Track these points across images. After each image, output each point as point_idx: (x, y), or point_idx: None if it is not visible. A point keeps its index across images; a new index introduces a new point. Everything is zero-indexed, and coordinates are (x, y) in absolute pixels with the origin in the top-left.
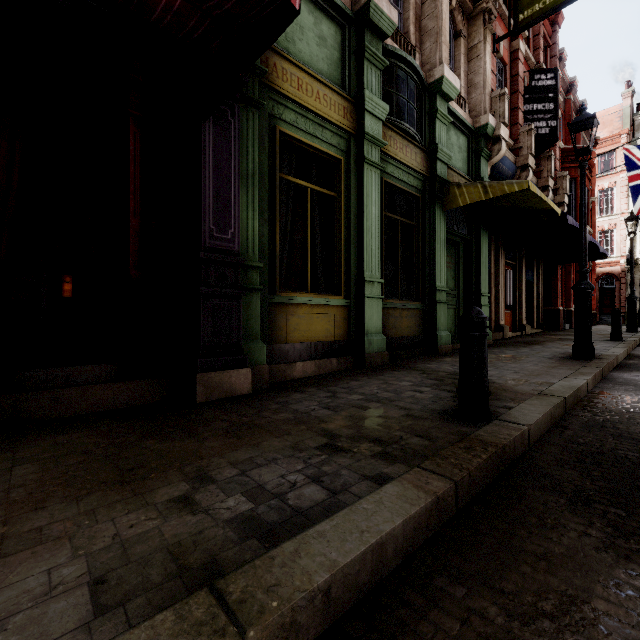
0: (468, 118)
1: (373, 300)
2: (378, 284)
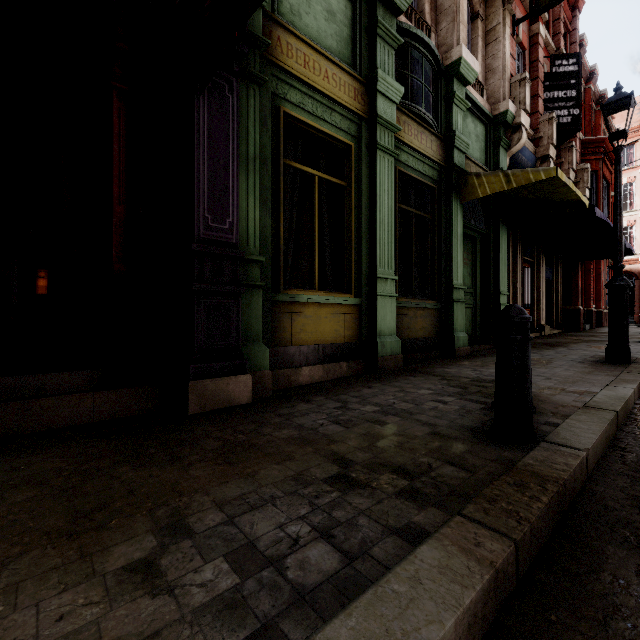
0: (486, 105)
1: (386, 298)
2: (391, 281)
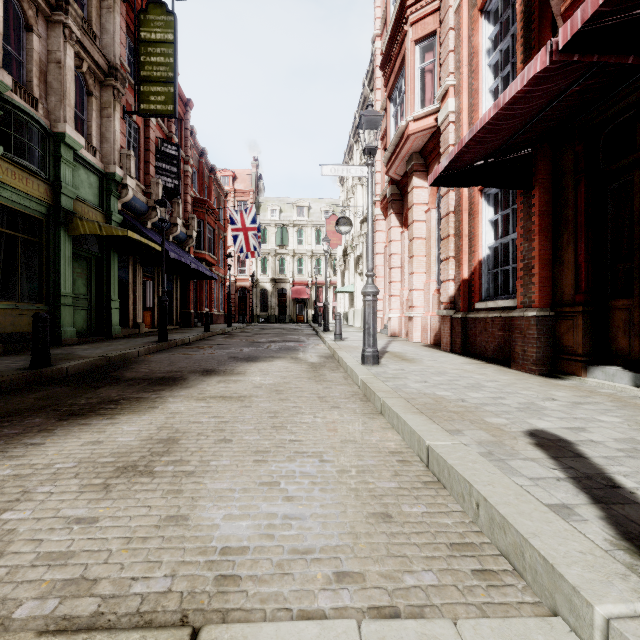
0: (99, 163)
1: None
2: None
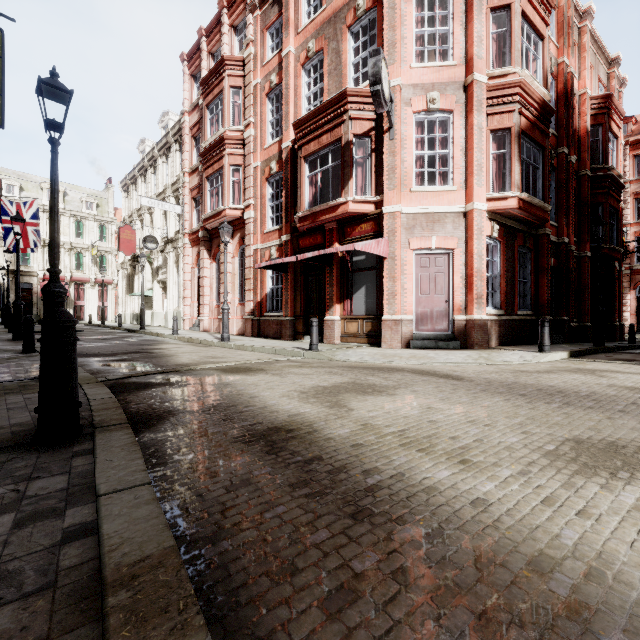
0: None
1: None
2: None
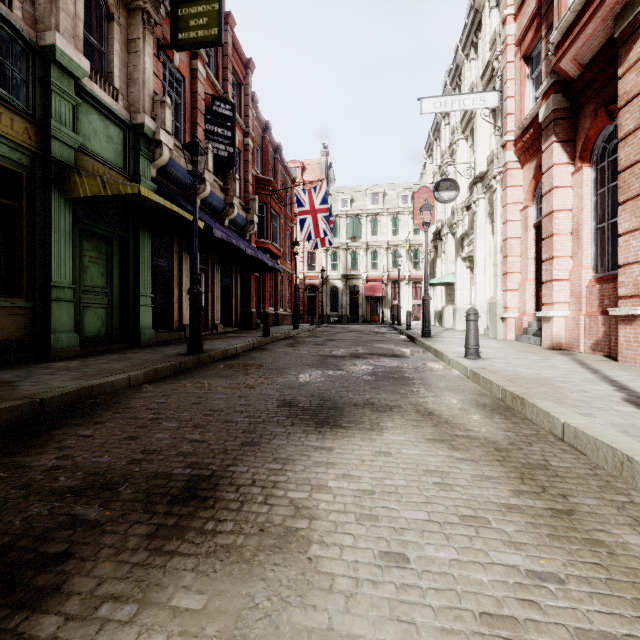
0: (123, 110)
1: None
2: None
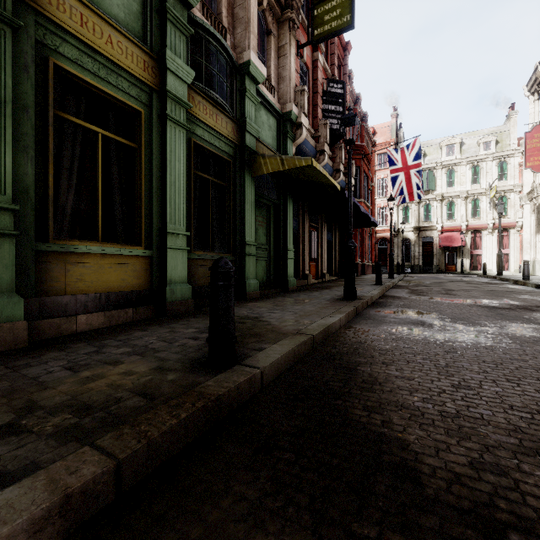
0: (277, 103)
1: (177, 251)
2: (183, 236)
